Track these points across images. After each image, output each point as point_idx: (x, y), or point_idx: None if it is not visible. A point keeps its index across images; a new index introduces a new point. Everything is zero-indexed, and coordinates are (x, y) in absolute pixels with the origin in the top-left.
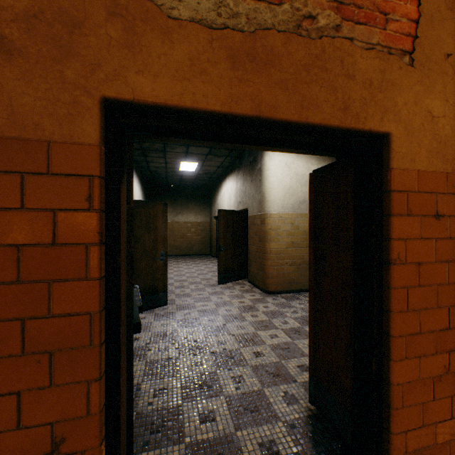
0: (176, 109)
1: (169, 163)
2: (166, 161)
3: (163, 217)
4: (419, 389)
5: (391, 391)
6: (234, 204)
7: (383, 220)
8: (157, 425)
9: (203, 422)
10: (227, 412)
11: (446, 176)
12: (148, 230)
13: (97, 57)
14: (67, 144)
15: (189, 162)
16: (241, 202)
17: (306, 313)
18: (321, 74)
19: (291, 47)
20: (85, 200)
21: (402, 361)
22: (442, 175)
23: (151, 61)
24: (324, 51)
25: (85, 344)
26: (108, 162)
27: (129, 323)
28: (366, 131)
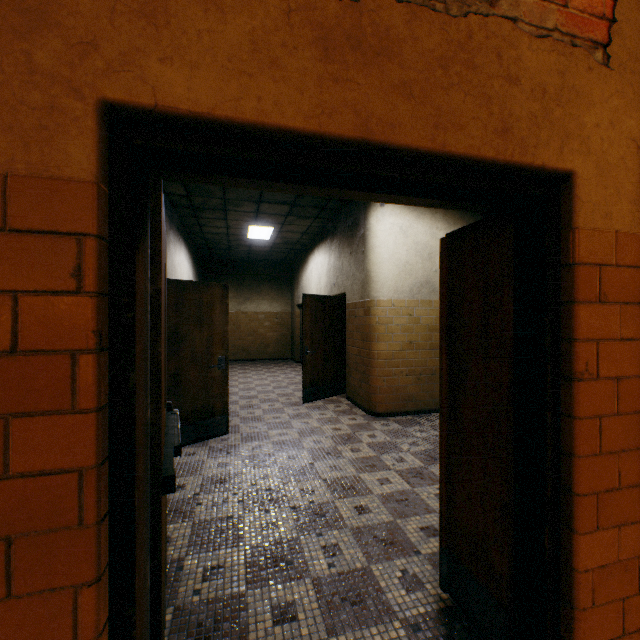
0: (229, 124)
1: (232, 228)
2: (228, 225)
3: (222, 306)
4: (618, 577)
5: (575, 581)
6: (326, 287)
7: (562, 309)
8: (206, 628)
9: (278, 623)
10: (315, 605)
11: None
12: (200, 325)
13: (91, 32)
14: (37, 179)
15: (261, 226)
16: (336, 283)
17: (431, 445)
18: (467, 74)
19: (419, 28)
20: (71, 275)
21: (591, 534)
22: None
23: (185, 42)
24: (471, 37)
25: (71, 523)
26: (113, 212)
27: (155, 478)
28: (536, 167)
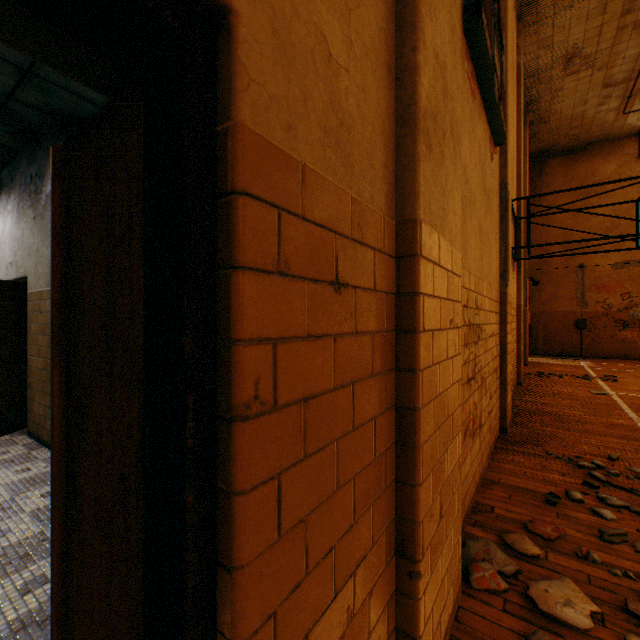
0: None
1: None
2: None
3: None
4: None
5: None
6: (0, 267)
7: (220, 282)
8: None
9: None
10: None
11: (352, 203)
12: None
13: None
14: None
15: None
16: (14, 262)
17: None
18: None
19: None
20: None
21: None
22: (346, 196)
23: None
24: None
25: None
26: None
27: None
28: None
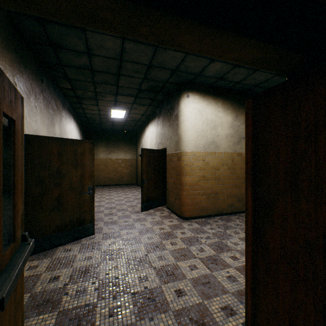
0: None
1: (102, 111)
2: (99, 109)
3: (91, 155)
4: None
5: None
6: (155, 144)
7: None
8: None
9: None
10: None
11: None
12: (75, 166)
13: None
14: None
15: (118, 110)
16: (161, 142)
17: (218, 238)
18: None
19: None
20: None
21: None
22: None
23: None
24: None
25: None
26: None
27: None
28: None
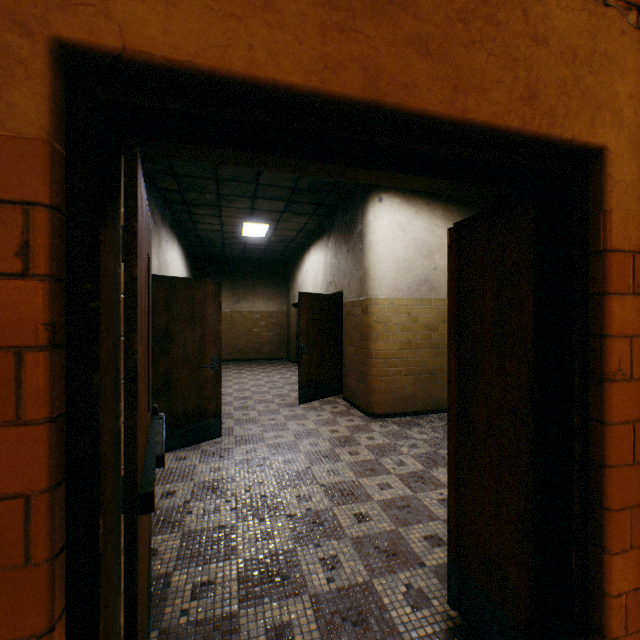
0: (214, 76)
1: (227, 225)
2: (222, 222)
3: (215, 304)
4: None
5: (606, 607)
6: (323, 285)
7: (590, 302)
8: None
9: None
10: (313, 626)
11: None
12: (192, 323)
13: None
14: None
15: (256, 223)
16: (332, 282)
17: (432, 447)
18: (490, 30)
19: None
20: (15, 253)
21: (625, 553)
22: None
23: None
24: None
25: (15, 561)
26: (72, 179)
27: (129, 497)
28: (565, 141)
